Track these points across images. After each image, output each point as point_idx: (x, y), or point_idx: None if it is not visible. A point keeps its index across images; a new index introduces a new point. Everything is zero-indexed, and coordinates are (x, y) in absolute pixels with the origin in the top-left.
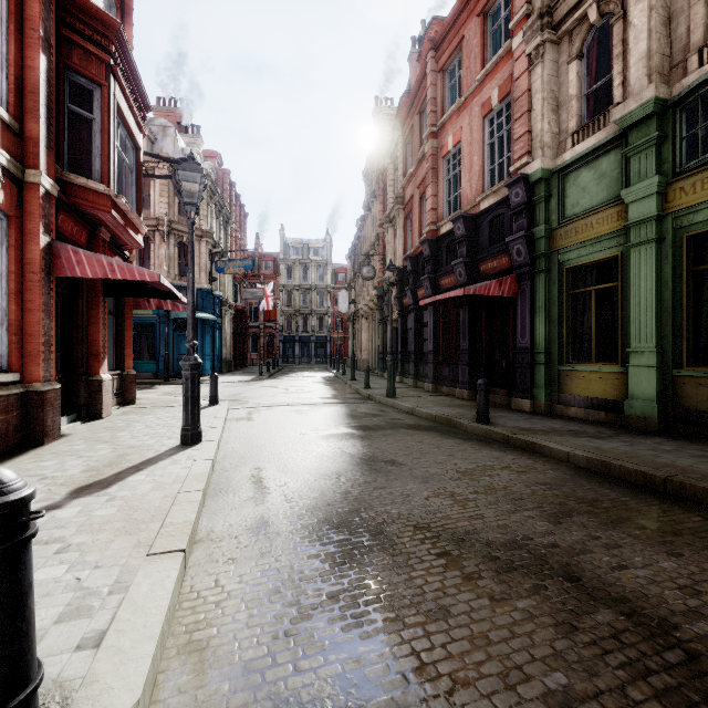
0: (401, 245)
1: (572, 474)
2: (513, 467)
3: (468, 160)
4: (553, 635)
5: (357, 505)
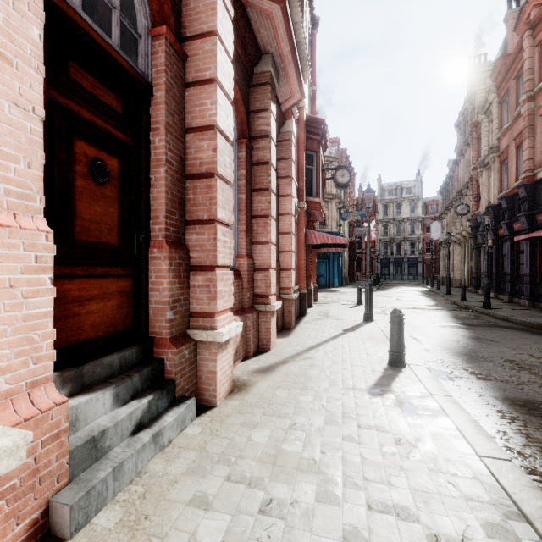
0: (495, 186)
1: None
2: None
3: None
4: None
5: (472, 350)
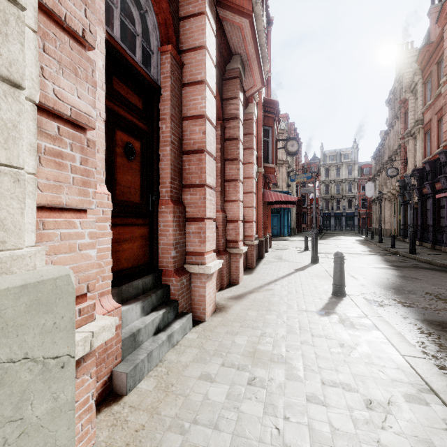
0: (420, 152)
1: None
2: None
3: None
4: None
5: (399, 286)
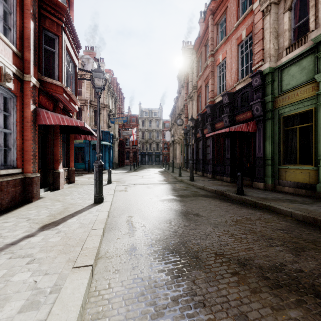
0: (195, 109)
1: (295, 224)
2: (262, 219)
3: (230, 66)
4: None
5: (182, 239)
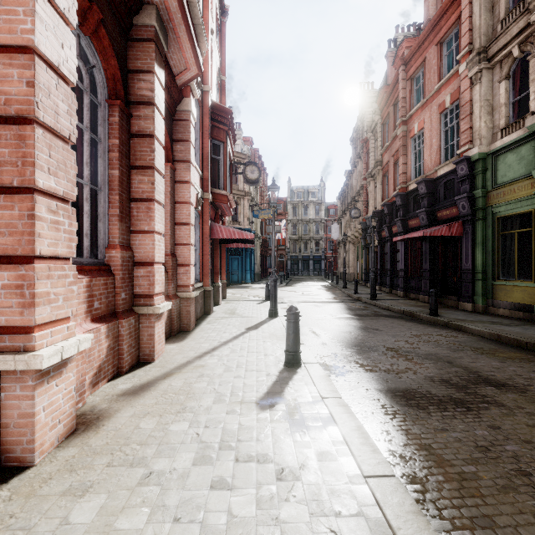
0: (379, 194)
1: (477, 339)
2: (444, 335)
3: (429, 141)
4: (434, 370)
5: (362, 341)
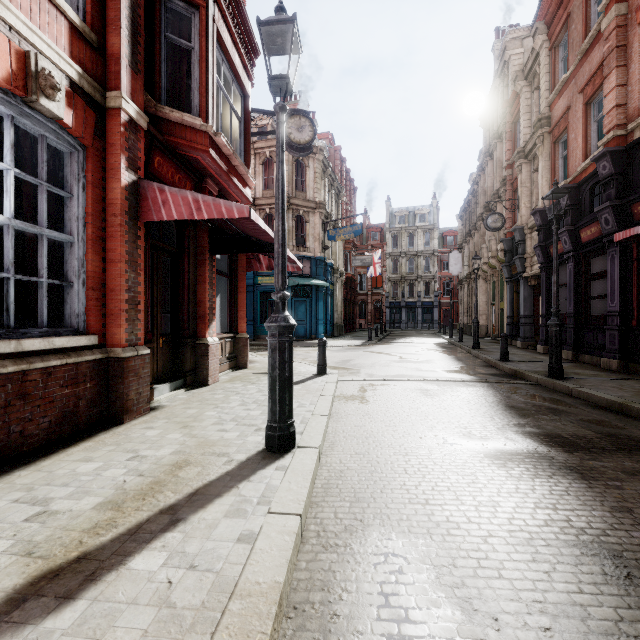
0: (545, 179)
1: None
2: None
3: None
4: None
5: None
